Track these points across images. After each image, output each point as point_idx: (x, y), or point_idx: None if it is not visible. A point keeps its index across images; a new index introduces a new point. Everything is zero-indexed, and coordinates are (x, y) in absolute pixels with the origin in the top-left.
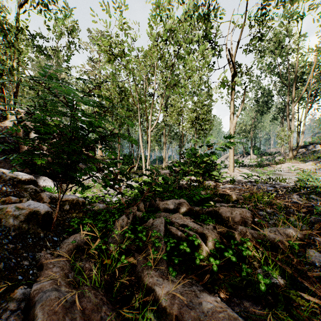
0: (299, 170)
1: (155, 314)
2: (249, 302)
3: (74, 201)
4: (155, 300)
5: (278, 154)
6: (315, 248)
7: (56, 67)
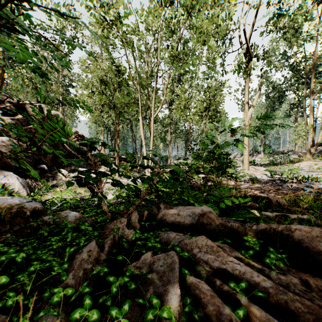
0: (321, 169)
1: None
2: None
3: (14, 210)
4: None
5: (291, 152)
6: None
7: (58, 64)
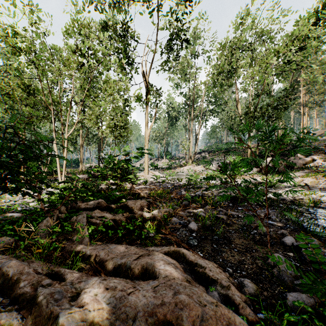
0: (194, 171)
1: (83, 262)
2: (136, 245)
3: None
4: (83, 255)
5: (183, 158)
6: (178, 217)
7: None
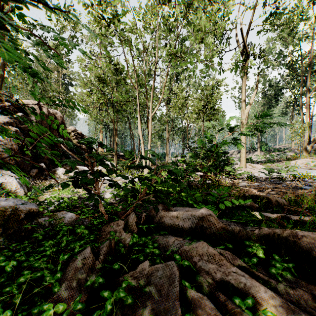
0: None
1: None
2: None
3: (7, 212)
4: None
5: (288, 149)
6: None
7: None
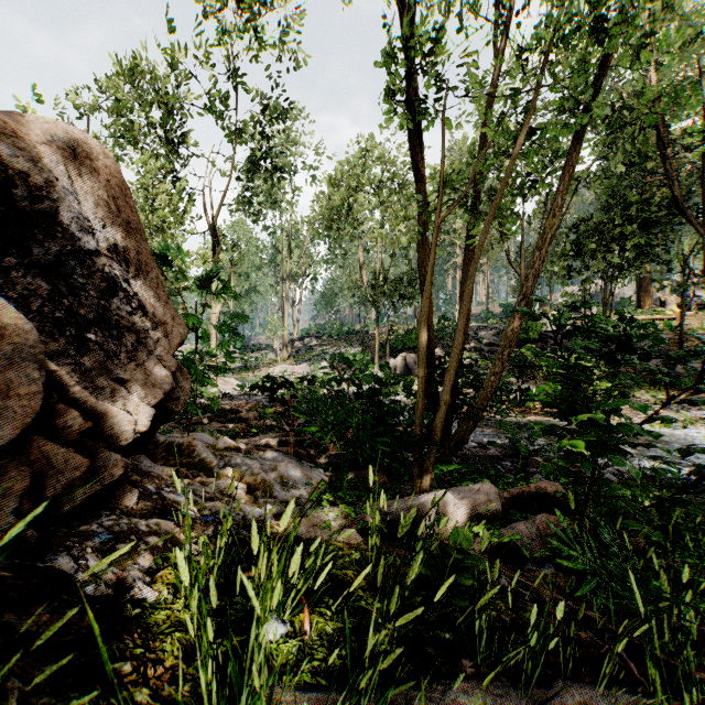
0: (293, 375)
1: None
2: None
3: None
4: None
5: (270, 349)
6: None
7: None
